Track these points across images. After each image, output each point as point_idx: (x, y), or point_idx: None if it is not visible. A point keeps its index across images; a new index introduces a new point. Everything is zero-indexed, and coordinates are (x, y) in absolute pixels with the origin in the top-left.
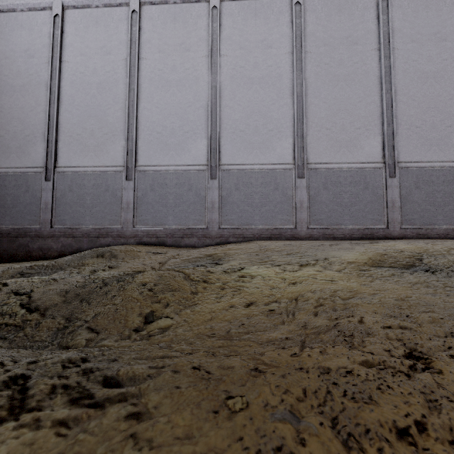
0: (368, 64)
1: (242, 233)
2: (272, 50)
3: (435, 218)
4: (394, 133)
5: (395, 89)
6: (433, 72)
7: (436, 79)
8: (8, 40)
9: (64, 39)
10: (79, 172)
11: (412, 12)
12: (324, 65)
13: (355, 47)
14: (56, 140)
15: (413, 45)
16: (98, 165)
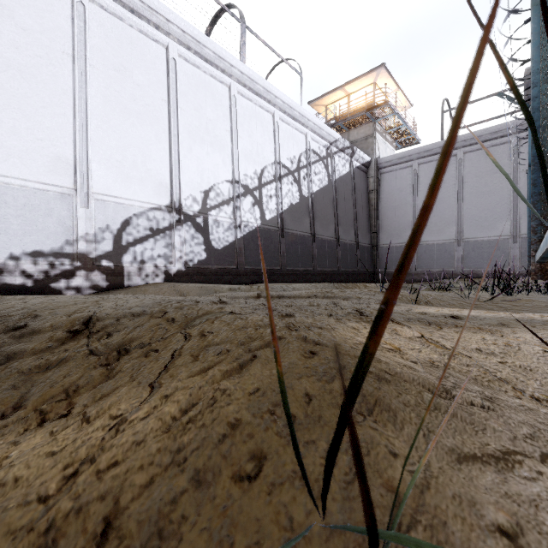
0: None
1: None
2: None
3: None
4: None
5: None
6: None
7: None
8: (389, 185)
9: (418, 180)
10: (429, 244)
11: None
12: None
13: None
14: None
15: None
16: (440, 240)
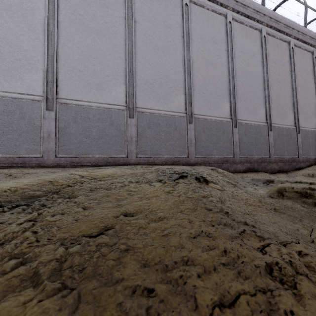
0: (117, 27)
1: None
2: None
3: (160, 150)
4: (133, 85)
5: (136, 52)
6: (162, 47)
7: (164, 53)
8: None
9: None
10: None
11: (150, 0)
12: (79, 15)
13: (106, 9)
14: None
15: (149, 24)
16: None
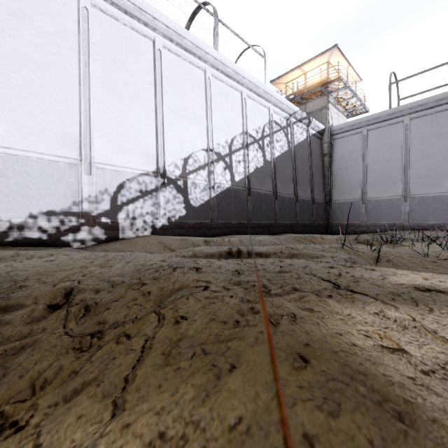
0: None
1: None
2: None
3: None
4: None
5: None
6: None
7: None
8: (341, 149)
9: (368, 144)
10: (377, 199)
11: None
12: None
13: None
14: (366, 187)
15: None
16: (387, 196)
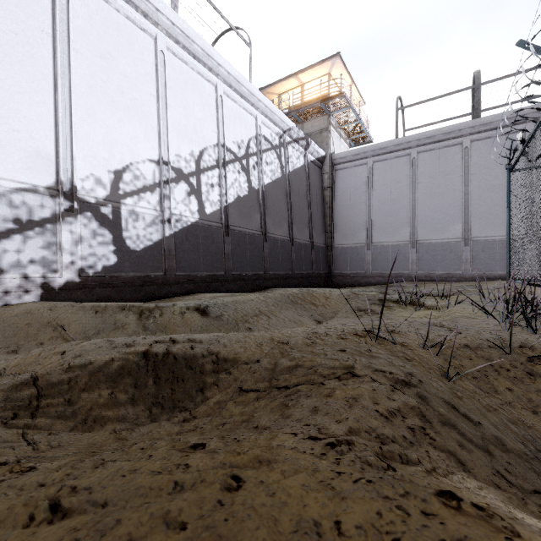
0: None
1: (486, 276)
2: None
3: None
4: None
5: None
6: None
7: None
8: (344, 183)
9: (373, 178)
10: (384, 245)
11: None
12: None
13: None
14: (371, 230)
15: None
16: (394, 241)
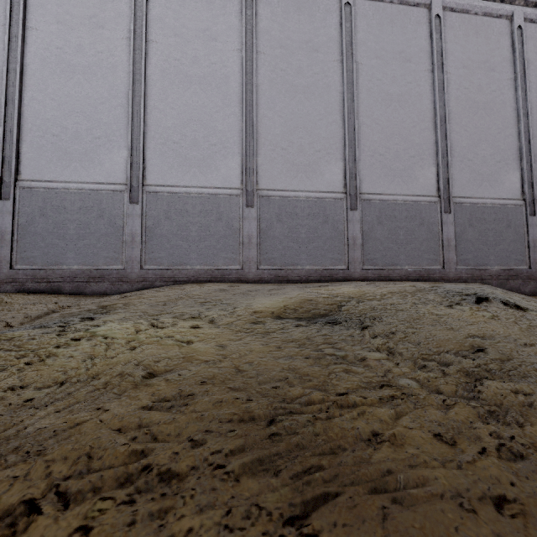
0: (330, 77)
1: (173, 276)
2: (217, 44)
3: (397, 257)
4: (356, 160)
5: (358, 110)
6: (397, 95)
7: (400, 103)
8: None
9: None
10: None
11: (377, 24)
12: (280, 71)
13: (315, 54)
14: None
15: (377, 62)
16: None
